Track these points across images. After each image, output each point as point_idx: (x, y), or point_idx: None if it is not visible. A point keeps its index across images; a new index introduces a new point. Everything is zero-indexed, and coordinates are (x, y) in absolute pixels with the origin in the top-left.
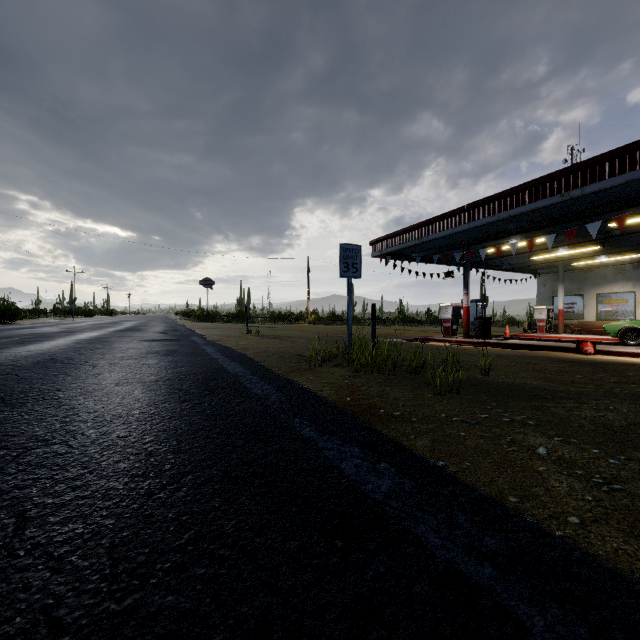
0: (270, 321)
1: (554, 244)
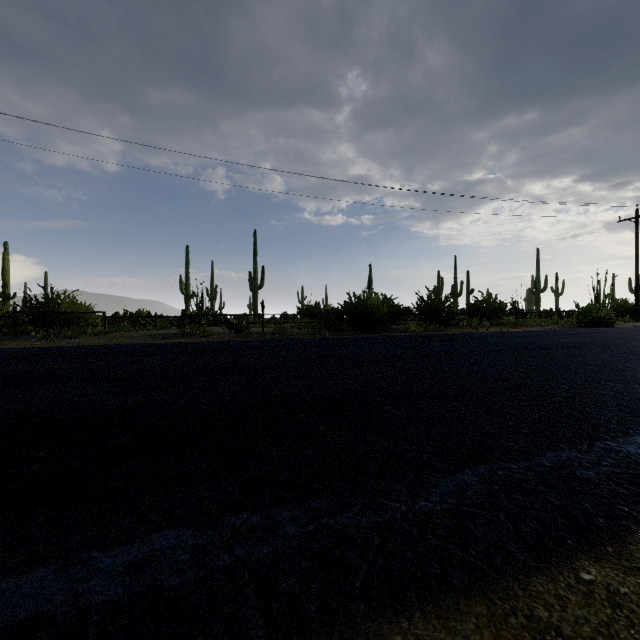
0: None
1: None
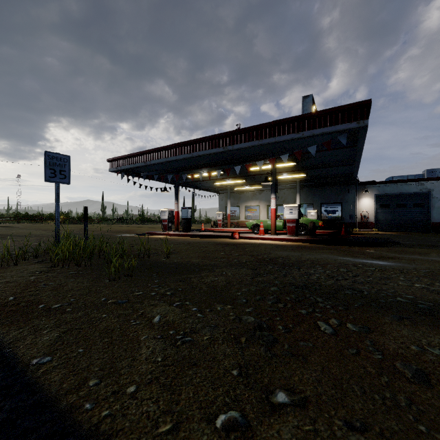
0: (13, 221)
1: (224, 176)
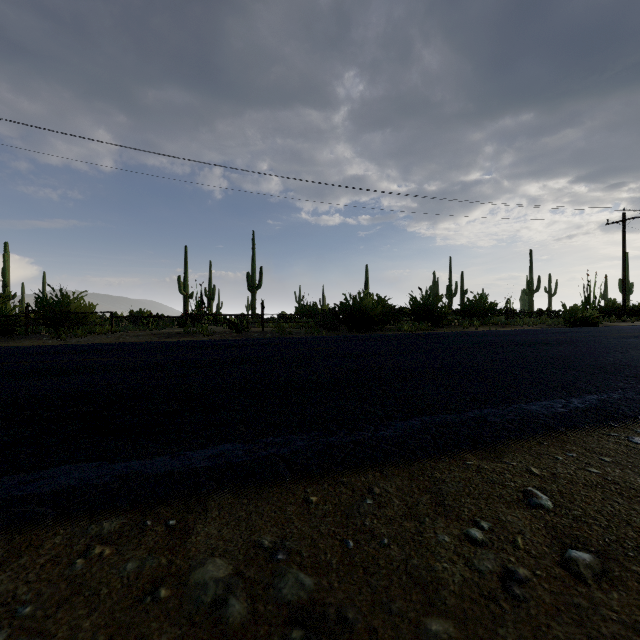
0: None
1: None
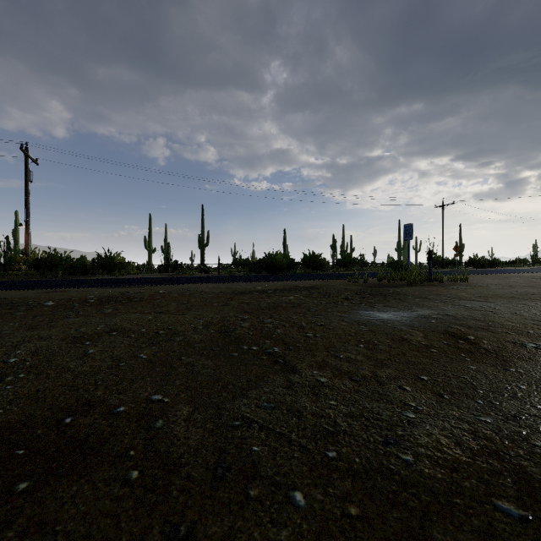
0: None
1: None
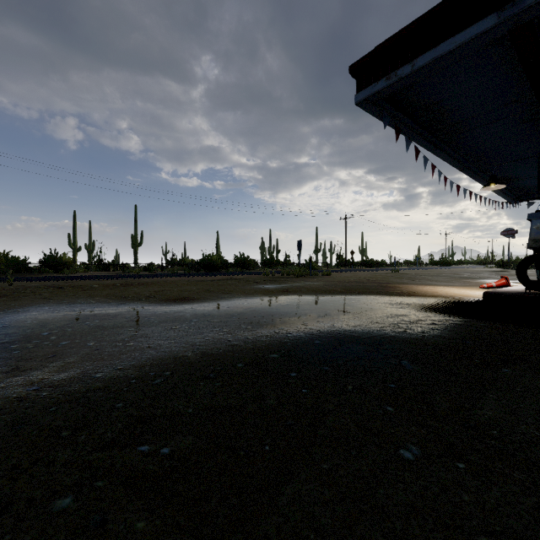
0: None
1: None
